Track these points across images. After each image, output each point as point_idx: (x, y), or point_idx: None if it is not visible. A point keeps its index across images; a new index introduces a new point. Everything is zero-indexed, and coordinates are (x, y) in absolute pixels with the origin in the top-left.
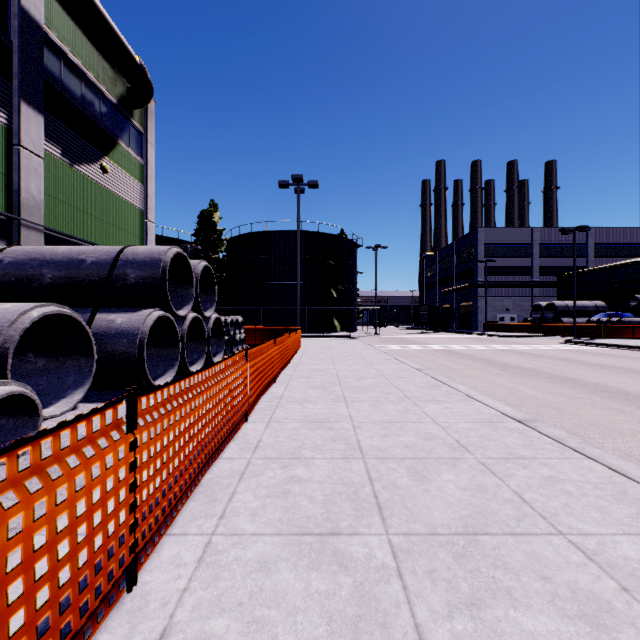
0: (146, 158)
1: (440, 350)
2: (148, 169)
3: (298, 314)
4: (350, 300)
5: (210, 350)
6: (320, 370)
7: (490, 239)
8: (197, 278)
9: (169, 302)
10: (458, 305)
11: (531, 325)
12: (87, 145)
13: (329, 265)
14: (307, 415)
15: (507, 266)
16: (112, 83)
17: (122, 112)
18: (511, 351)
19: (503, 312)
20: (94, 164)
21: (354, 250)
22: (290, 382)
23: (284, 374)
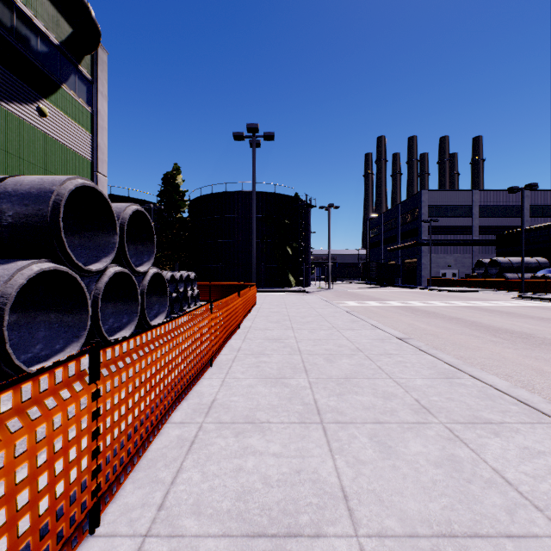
0: (96, 108)
1: (400, 307)
2: (99, 120)
3: (253, 269)
4: (304, 257)
5: (145, 311)
6: (276, 340)
7: (433, 201)
8: (123, 224)
9: (66, 251)
10: (402, 262)
11: (476, 280)
12: (19, 83)
13: (285, 224)
14: (247, 489)
15: (449, 226)
16: (53, 22)
17: (66, 55)
18: (475, 308)
19: (445, 268)
20: (29, 105)
21: (308, 210)
22: (233, 365)
23: (228, 347)
